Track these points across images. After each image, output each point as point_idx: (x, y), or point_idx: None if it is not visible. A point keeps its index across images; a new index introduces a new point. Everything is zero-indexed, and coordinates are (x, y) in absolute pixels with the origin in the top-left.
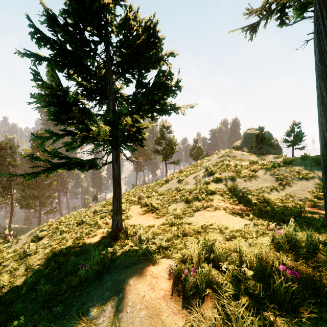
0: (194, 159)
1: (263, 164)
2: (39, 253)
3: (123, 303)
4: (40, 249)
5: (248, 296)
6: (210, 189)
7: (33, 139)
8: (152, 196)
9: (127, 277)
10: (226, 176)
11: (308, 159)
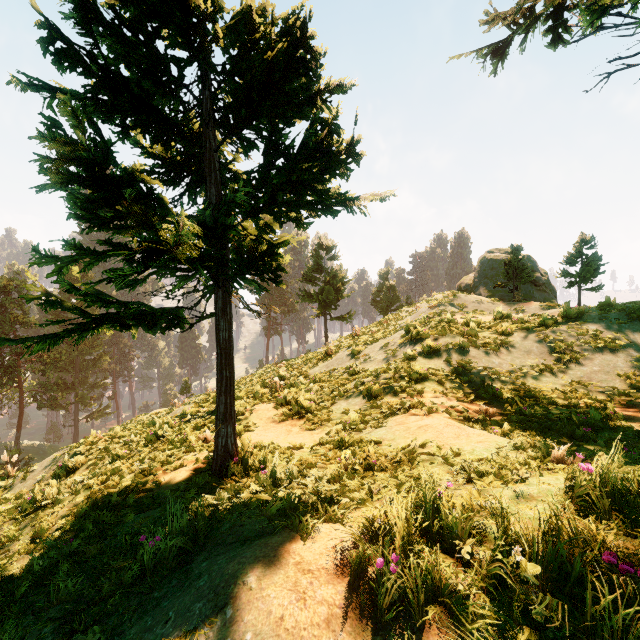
0: (382, 310)
1: (523, 321)
2: (62, 503)
3: (234, 635)
4: (65, 495)
5: (527, 623)
6: (417, 370)
7: (38, 260)
8: (297, 384)
9: (244, 569)
10: (448, 344)
11: (614, 309)
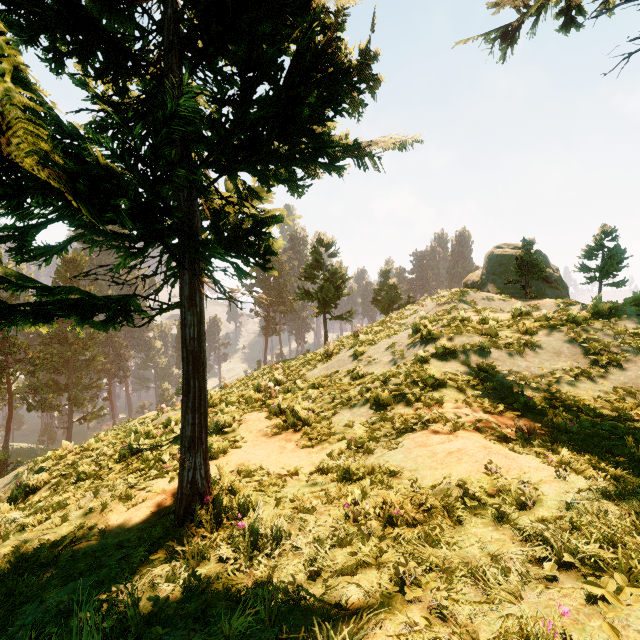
0: (383, 309)
1: (547, 318)
2: None
3: None
4: None
5: None
6: (433, 375)
7: None
8: (294, 389)
9: None
10: (466, 344)
11: None
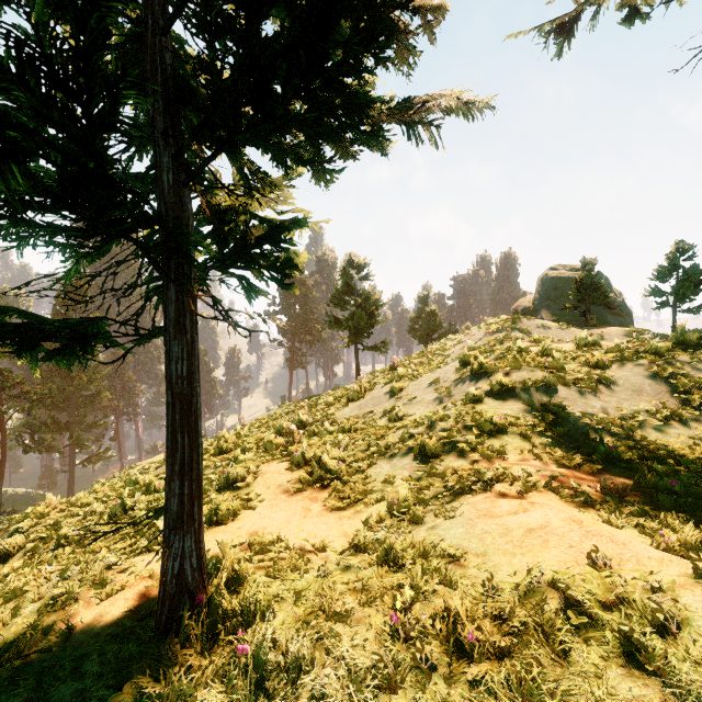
0: (422, 339)
1: (621, 349)
2: None
3: None
4: None
5: None
6: (490, 418)
7: None
8: (322, 432)
9: None
10: (527, 381)
11: None
